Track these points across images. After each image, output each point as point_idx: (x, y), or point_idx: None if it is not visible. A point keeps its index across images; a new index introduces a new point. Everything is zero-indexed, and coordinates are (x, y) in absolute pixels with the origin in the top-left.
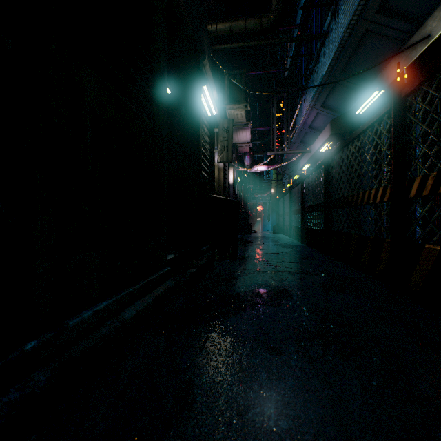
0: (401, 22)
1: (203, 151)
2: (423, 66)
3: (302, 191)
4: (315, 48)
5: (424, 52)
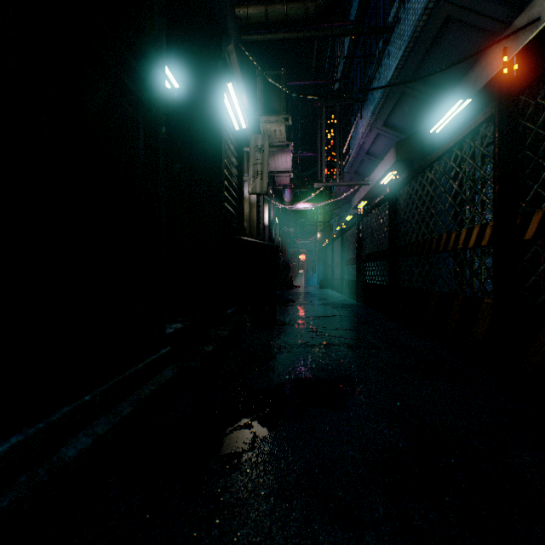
0: (495, 6)
1: (228, 176)
2: (525, 65)
3: (358, 234)
4: (375, 49)
5: (529, 44)
